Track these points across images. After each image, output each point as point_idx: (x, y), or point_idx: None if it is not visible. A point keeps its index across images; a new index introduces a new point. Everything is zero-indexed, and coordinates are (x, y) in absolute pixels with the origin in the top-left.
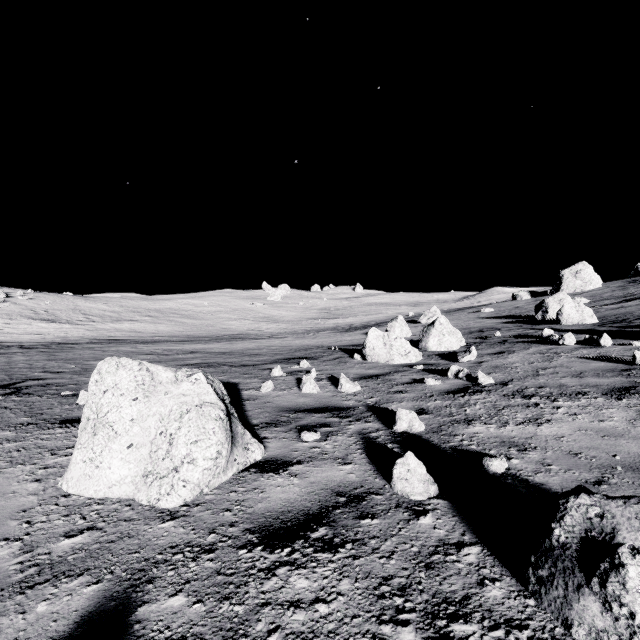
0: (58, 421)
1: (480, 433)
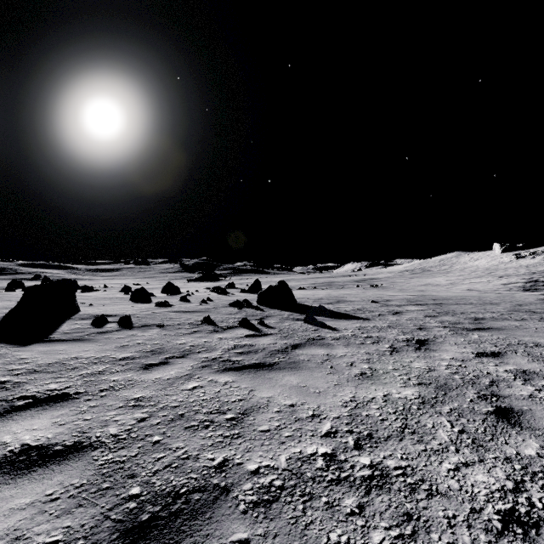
0: (117, 316)
1: None
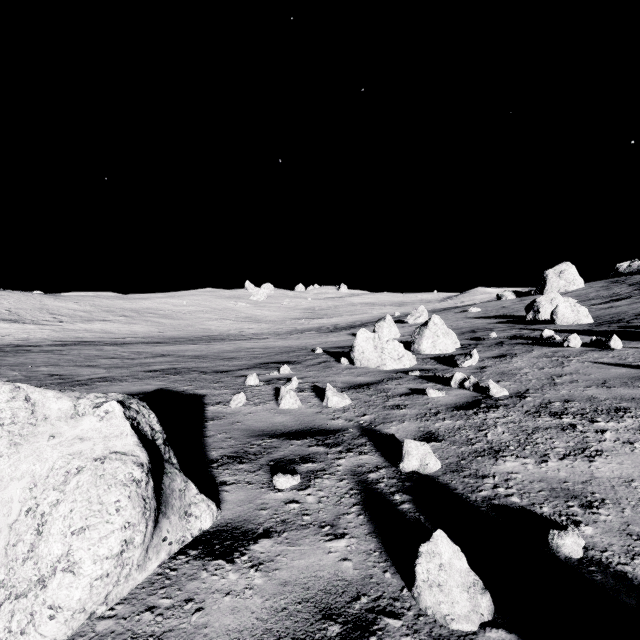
0: None
1: (516, 473)
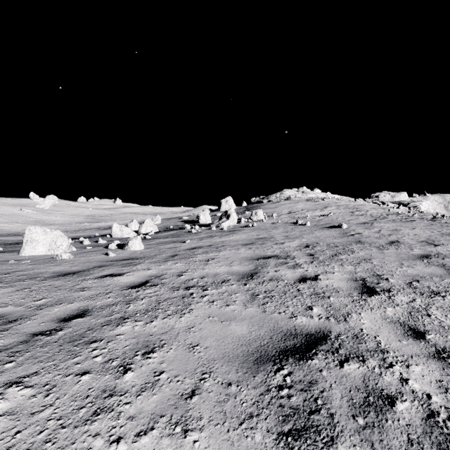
0: None
1: None
